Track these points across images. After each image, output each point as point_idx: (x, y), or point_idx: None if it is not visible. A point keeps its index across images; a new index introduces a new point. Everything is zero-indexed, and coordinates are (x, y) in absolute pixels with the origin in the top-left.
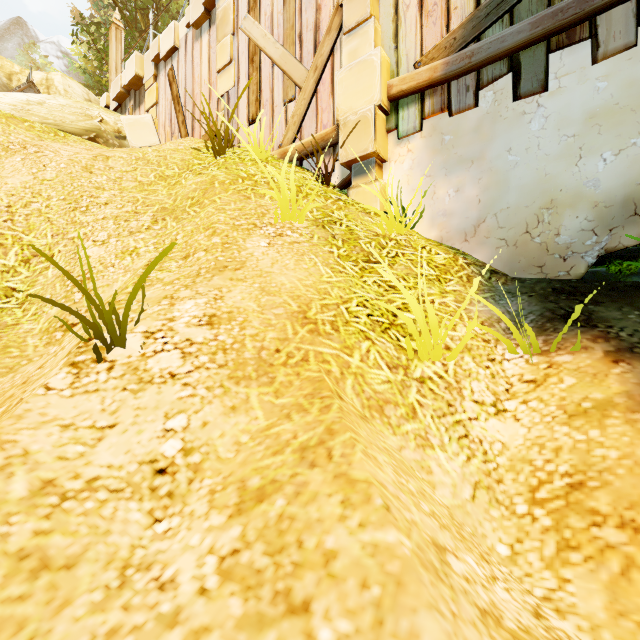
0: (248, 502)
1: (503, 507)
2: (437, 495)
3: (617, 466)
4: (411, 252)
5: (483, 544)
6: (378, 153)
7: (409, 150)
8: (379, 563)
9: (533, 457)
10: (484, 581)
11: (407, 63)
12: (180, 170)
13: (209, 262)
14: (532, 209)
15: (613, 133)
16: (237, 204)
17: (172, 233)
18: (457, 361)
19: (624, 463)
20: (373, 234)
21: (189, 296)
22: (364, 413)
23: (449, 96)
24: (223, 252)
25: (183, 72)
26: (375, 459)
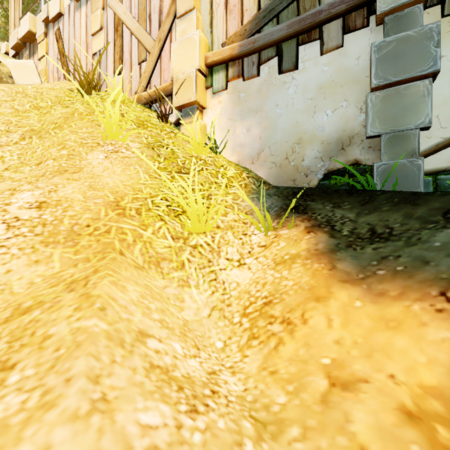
0: (15, 315)
1: (227, 320)
2: (182, 314)
3: (290, 290)
4: (213, 168)
5: (207, 342)
6: (198, 102)
7: (219, 102)
8: (74, 337)
9: (251, 289)
10: (179, 355)
11: (218, 43)
12: (53, 103)
13: (54, 167)
14: (289, 144)
15: (331, 99)
16: (88, 129)
17: (34, 147)
18: (222, 235)
19: (294, 288)
20: (189, 155)
21: (29, 189)
22: (144, 265)
23: (243, 67)
24: (67, 161)
25: (67, 33)
26: (123, 287)
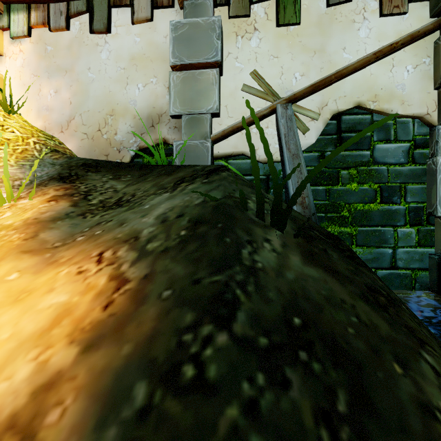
0: None
1: None
2: None
3: None
4: None
5: None
6: None
7: (21, 50)
8: None
9: None
10: None
11: None
12: None
13: None
14: (102, 114)
15: (143, 72)
16: None
17: None
18: None
19: None
20: None
21: None
22: None
23: (49, 14)
24: None
25: None
26: None
